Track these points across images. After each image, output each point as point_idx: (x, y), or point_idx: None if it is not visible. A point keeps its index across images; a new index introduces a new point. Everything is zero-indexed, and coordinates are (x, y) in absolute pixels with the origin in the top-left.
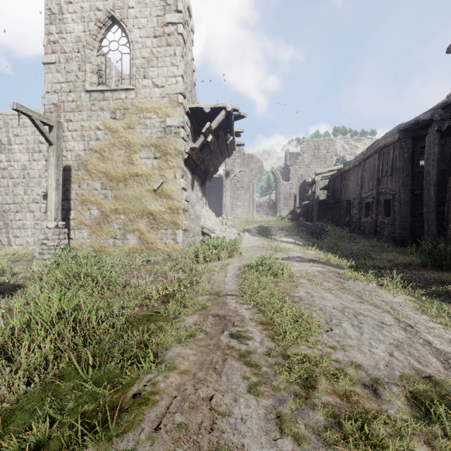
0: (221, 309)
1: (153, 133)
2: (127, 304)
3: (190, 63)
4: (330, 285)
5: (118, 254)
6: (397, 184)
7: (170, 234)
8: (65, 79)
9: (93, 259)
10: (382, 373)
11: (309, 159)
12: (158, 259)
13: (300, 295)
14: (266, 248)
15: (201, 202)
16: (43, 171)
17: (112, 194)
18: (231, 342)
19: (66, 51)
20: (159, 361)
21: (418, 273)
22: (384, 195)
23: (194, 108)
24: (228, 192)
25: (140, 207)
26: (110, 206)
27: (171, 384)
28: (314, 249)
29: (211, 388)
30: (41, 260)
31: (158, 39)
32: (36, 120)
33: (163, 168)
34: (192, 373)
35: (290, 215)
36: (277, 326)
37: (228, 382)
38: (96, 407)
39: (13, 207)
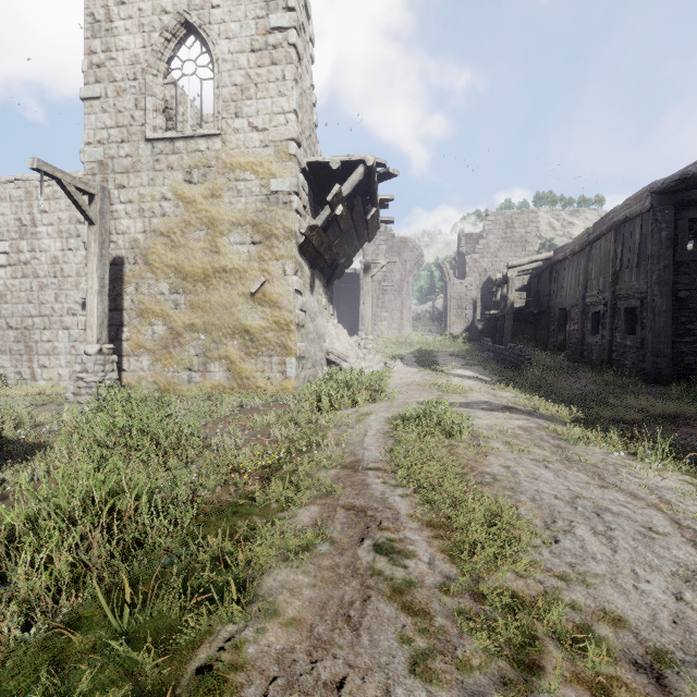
0: (359, 495)
1: (249, 204)
2: (205, 481)
3: (308, 93)
4: (543, 453)
5: (195, 394)
6: (648, 282)
7: (276, 363)
8: (114, 122)
9: (155, 404)
10: (670, 640)
11: (497, 244)
12: (258, 404)
13: (494, 471)
14: (429, 386)
15: (325, 313)
16: (83, 266)
17: (186, 300)
18: (377, 561)
19: (117, 78)
20: (248, 599)
21: (693, 431)
22: (625, 300)
23: (314, 164)
24: (369, 297)
25: (230, 321)
26: (183, 319)
27: (267, 650)
28: (510, 388)
29: (342, 662)
30: (75, 405)
31: (258, 55)
32: (68, 186)
33: (265, 259)
34: (307, 625)
35: (467, 333)
36: (458, 533)
37: (373, 650)
38: (129, 694)
39: (39, 322)
